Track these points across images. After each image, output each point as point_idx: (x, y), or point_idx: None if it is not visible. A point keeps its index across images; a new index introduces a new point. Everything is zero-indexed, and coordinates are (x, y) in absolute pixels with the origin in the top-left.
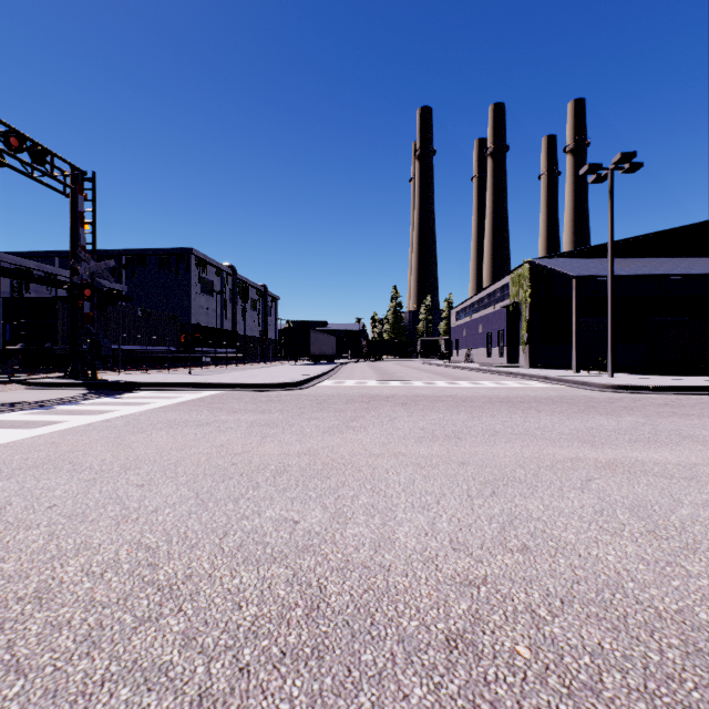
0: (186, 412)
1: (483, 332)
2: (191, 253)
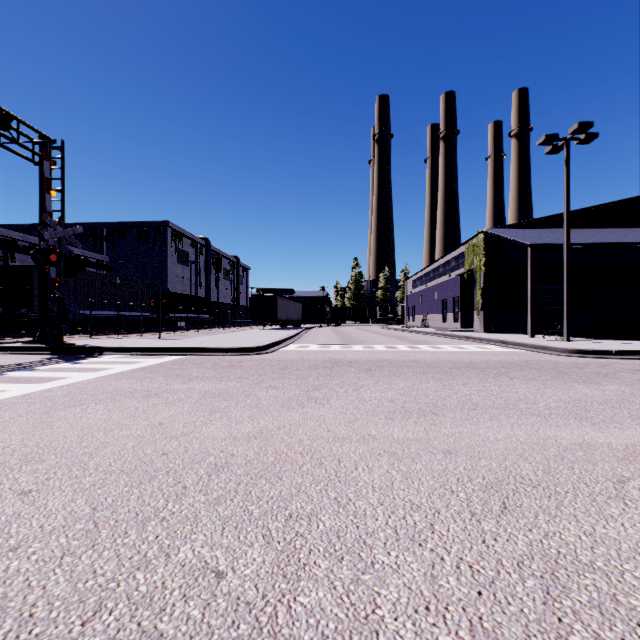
0: (139, 380)
1: (438, 299)
2: (167, 225)
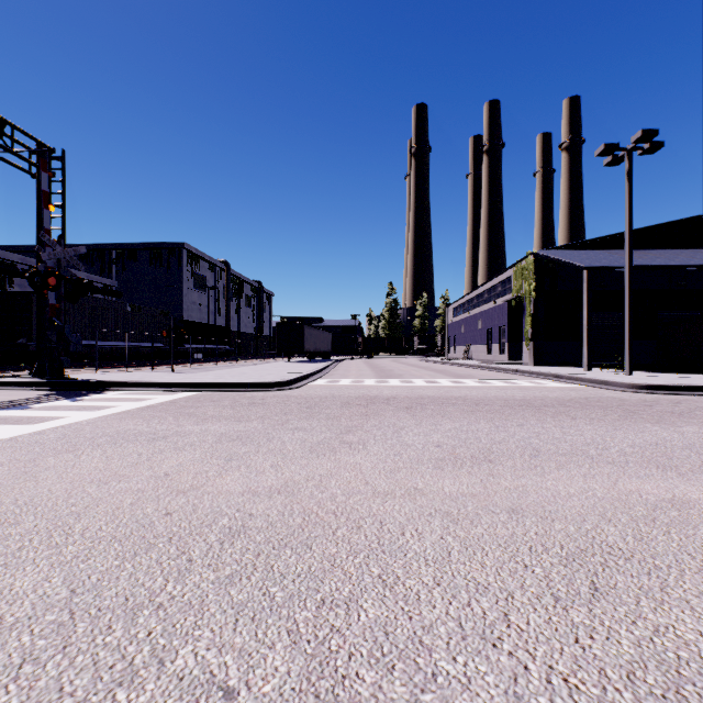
0: (146, 420)
1: (483, 328)
2: (182, 247)
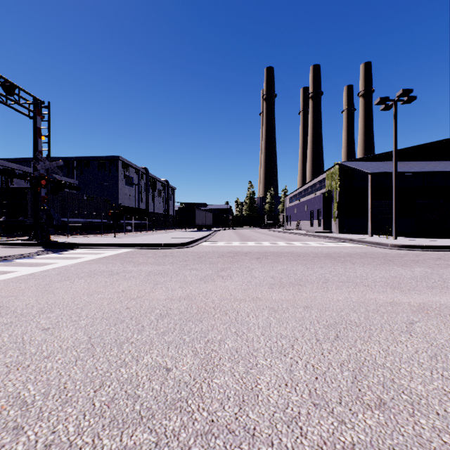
0: (105, 264)
1: (308, 210)
2: (118, 159)
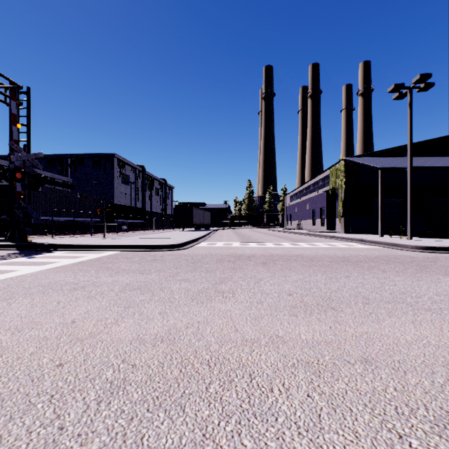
0: (74, 273)
1: (309, 209)
2: (114, 156)
